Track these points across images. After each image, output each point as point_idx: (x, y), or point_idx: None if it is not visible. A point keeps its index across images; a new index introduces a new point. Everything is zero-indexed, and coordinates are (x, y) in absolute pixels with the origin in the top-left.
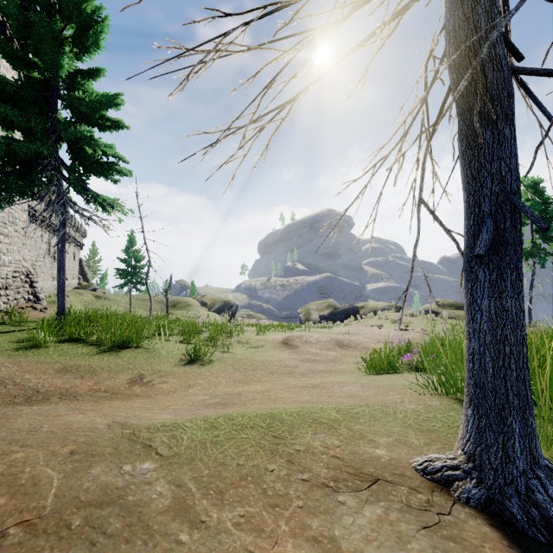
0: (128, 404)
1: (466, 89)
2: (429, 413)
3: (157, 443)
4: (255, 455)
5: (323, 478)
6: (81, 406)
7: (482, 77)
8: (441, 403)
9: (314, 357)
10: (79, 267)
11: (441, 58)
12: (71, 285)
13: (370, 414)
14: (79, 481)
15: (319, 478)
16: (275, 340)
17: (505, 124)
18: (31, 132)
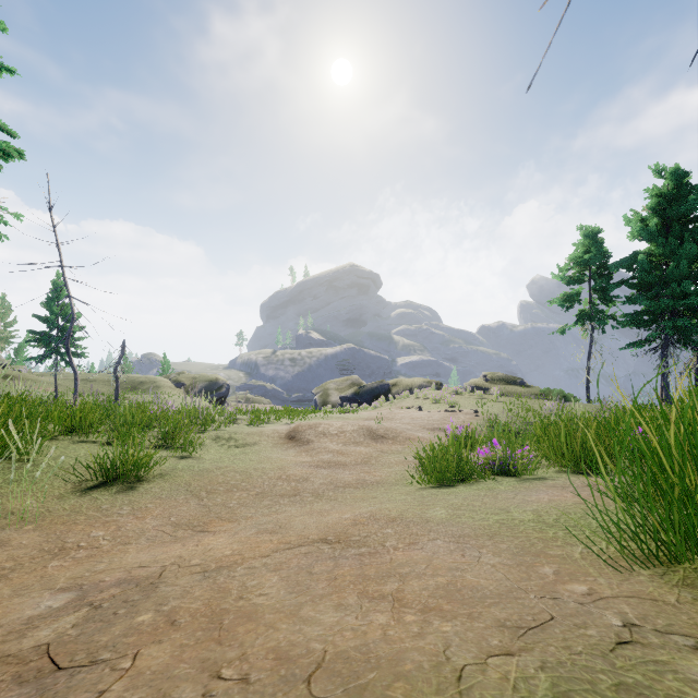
0: None
1: None
2: None
3: None
4: None
5: None
6: None
7: None
8: None
9: (337, 457)
10: None
11: None
12: None
13: None
14: None
15: None
16: (276, 433)
17: None
18: None
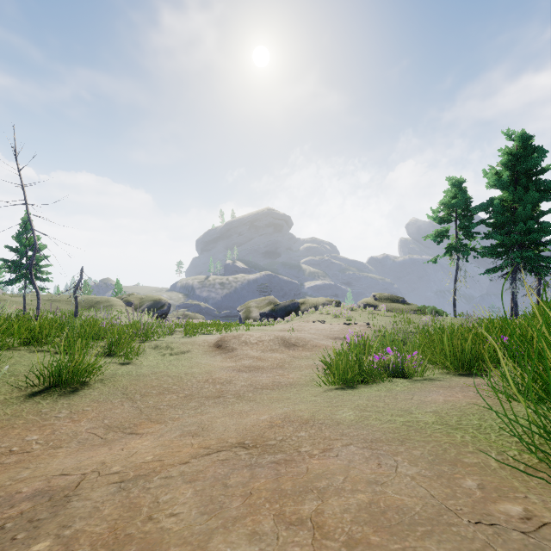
0: None
1: None
2: None
3: None
4: None
5: None
6: None
7: None
8: None
9: (256, 362)
10: None
11: None
12: None
13: None
14: None
15: None
16: (206, 343)
17: None
18: None
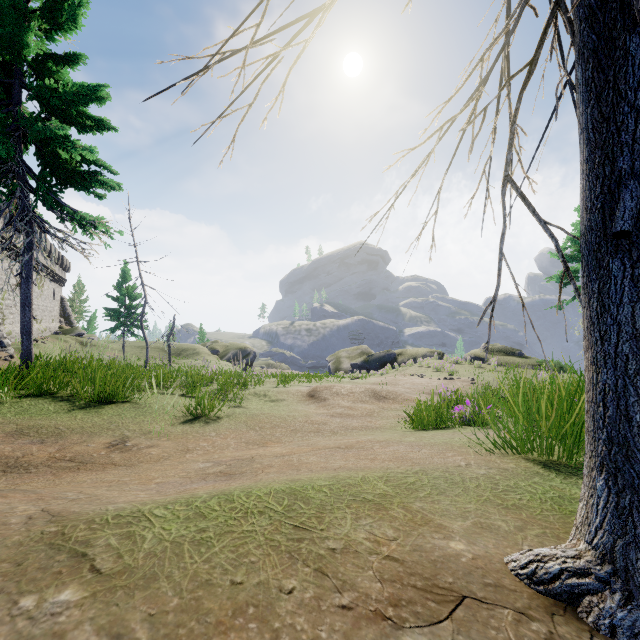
0: (97, 477)
1: None
2: (508, 480)
3: (98, 550)
4: (263, 563)
5: (375, 600)
6: (30, 482)
7: None
8: (518, 465)
9: (347, 411)
10: (61, 307)
11: None
12: (49, 329)
13: (430, 484)
14: None
15: (368, 600)
16: (299, 392)
17: None
18: None
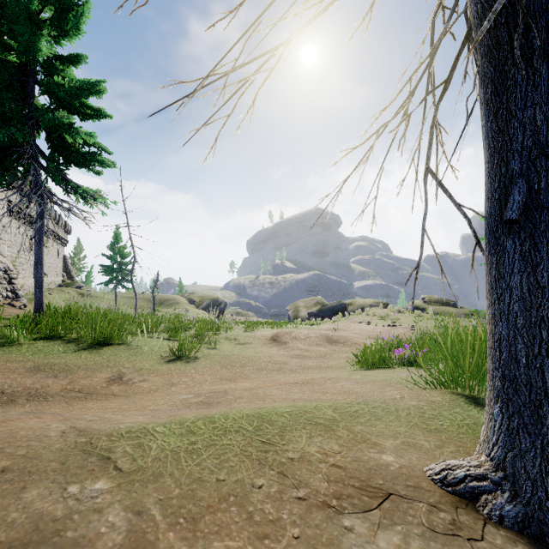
0: (102, 405)
1: (494, 21)
2: (434, 410)
3: (118, 455)
4: (239, 467)
5: (323, 494)
6: (49, 408)
7: (516, 3)
8: (444, 398)
9: (304, 353)
10: (63, 264)
11: (456, 1)
12: (54, 283)
13: (370, 412)
14: (4, 511)
15: (318, 494)
16: (263, 337)
17: (541, 62)
18: (5, 118)
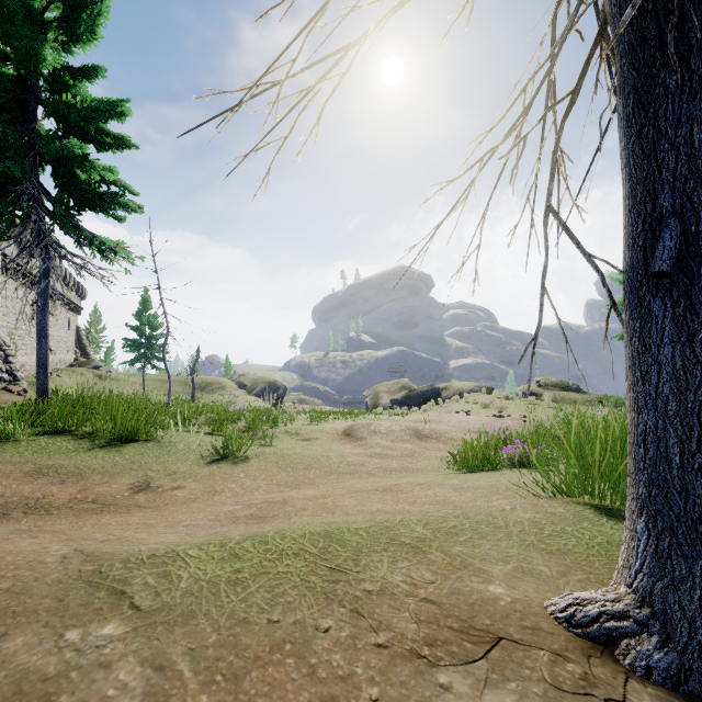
0: (122, 520)
1: (638, 8)
2: (555, 525)
3: (136, 588)
4: (299, 603)
5: (411, 640)
6: (53, 524)
7: None
8: (567, 509)
9: (386, 451)
10: (76, 338)
11: None
12: (64, 361)
13: (472, 528)
14: None
15: (404, 640)
16: (334, 431)
17: (701, 62)
18: None
